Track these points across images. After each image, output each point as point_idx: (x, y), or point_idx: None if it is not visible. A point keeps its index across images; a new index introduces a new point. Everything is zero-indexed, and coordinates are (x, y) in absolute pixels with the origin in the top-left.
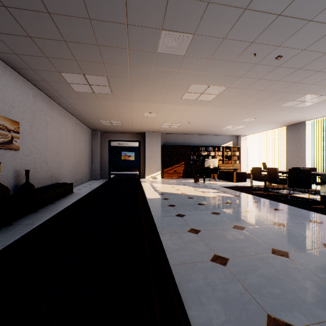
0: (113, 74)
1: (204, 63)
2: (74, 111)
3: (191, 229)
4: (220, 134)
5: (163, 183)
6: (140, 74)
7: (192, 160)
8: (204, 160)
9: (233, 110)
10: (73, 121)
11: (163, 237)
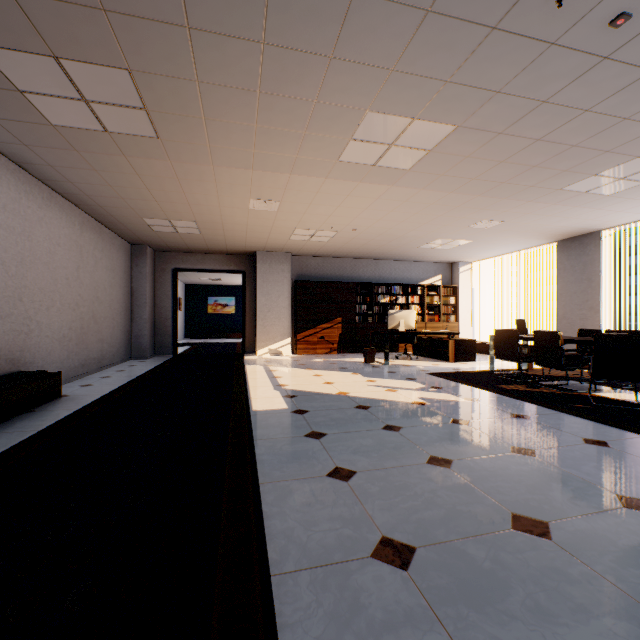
0: (145, 60)
1: (410, 33)
2: (70, 190)
3: (384, 545)
4: (417, 259)
5: (296, 365)
6: (225, 65)
7: (358, 314)
8: (383, 313)
9: (456, 197)
10: (73, 217)
11: (285, 597)
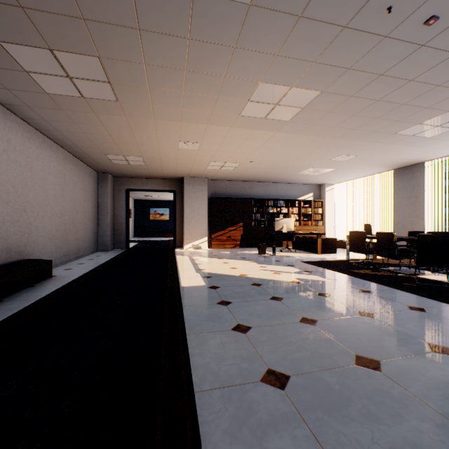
0: (110, 51)
1: (288, 31)
2: (57, 136)
3: (269, 374)
4: (295, 182)
5: (211, 255)
6: (163, 53)
7: (254, 221)
8: (271, 220)
9: (322, 140)
10: (59, 154)
11: (203, 405)
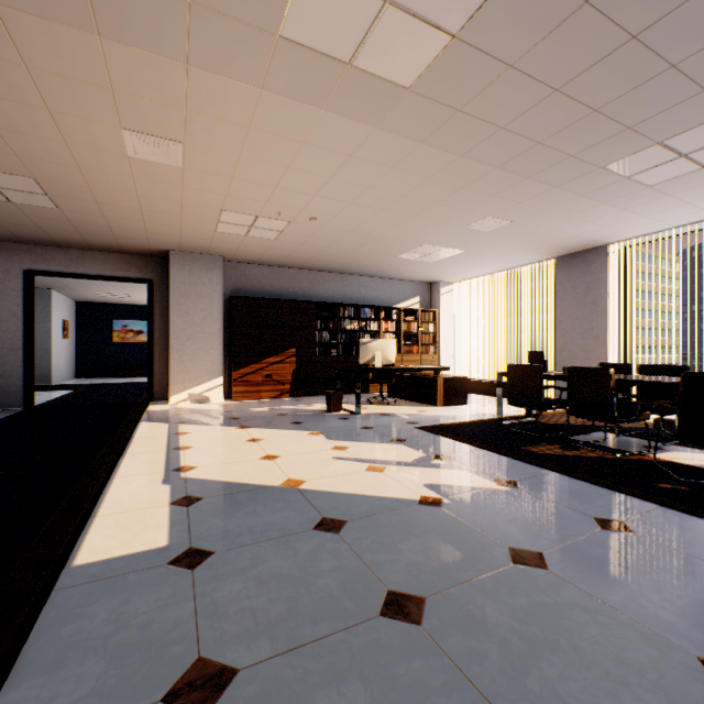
0: None
1: None
2: None
3: None
4: (391, 276)
5: (225, 420)
6: None
7: (318, 344)
8: (350, 343)
9: (465, 168)
10: None
11: None
